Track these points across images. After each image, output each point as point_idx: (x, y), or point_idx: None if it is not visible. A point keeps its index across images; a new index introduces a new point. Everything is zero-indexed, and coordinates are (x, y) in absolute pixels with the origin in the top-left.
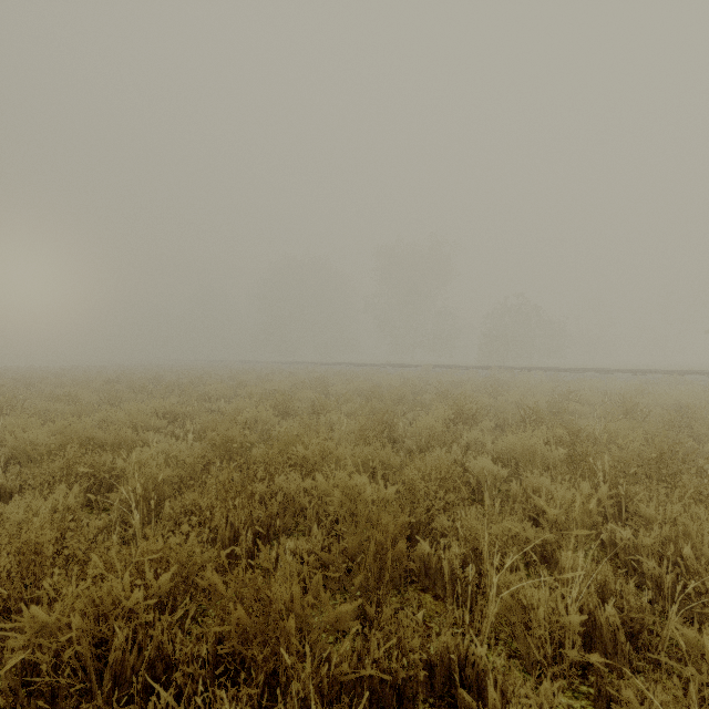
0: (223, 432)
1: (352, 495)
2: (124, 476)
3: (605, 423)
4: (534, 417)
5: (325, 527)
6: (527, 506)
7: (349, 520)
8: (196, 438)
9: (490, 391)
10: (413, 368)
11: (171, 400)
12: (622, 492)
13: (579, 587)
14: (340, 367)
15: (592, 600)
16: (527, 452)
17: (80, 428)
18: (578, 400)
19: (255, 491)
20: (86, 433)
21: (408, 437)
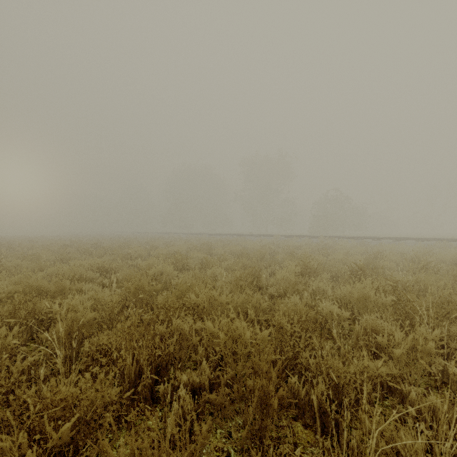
0: (136, 283)
1: (234, 336)
2: (53, 320)
3: (414, 276)
4: (361, 271)
5: (212, 362)
6: (369, 343)
7: (231, 356)
8: (118, 286)
9: (322, 252)
10: (268, 237)
11: (104, 258)
12: (444, 332)
13: (430, 421)
14: (219, 236)
15: (455, 443)
16: (362, 298)
17: (31, 279)
18: (384, 258)
19: (157, 331)
20: (36, 283)
21: (269, 285)
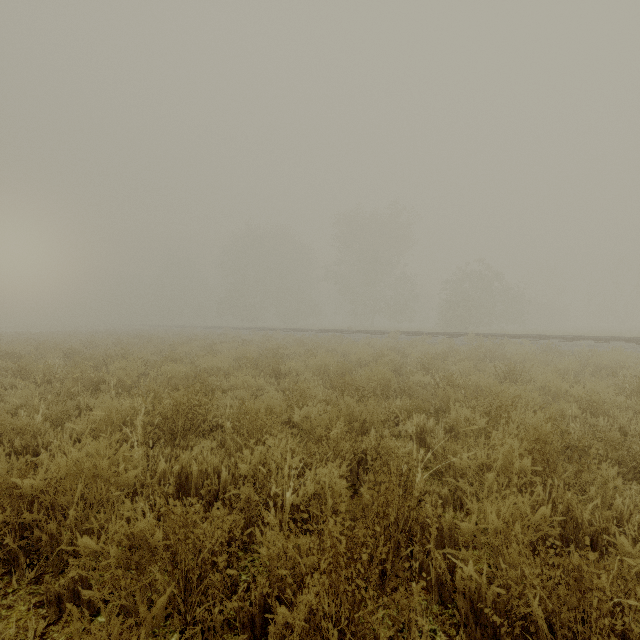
0: None
1: None
2: None
3: None
4: None
5: None
6: None
7: None
8: None
9: (501, 371)
10: (378, 334)
11: (24, 393)
12: None
13: None
14: (301, 333)
15: None
16: None
17: None
18: None
19: None
20: None
21: (443, 522)
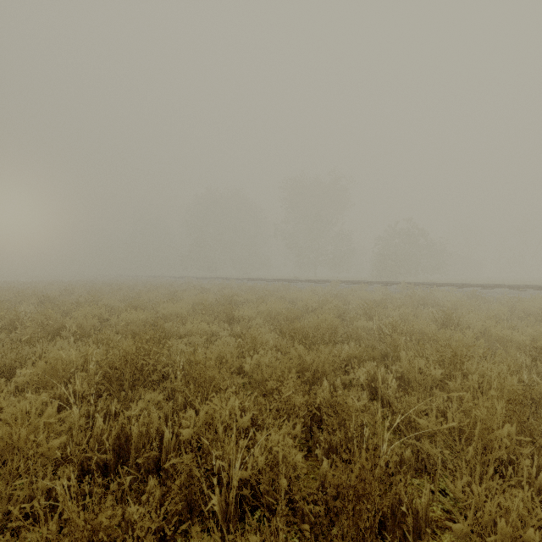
0: None
1: None
2: None
3: None
4: None
5: None
6: None
7: None
8: None
9: (439, 317)
10: (321, 283)
11: None
12: None
13: None
14: (254, 282)
15: None
16: None
17: None
18: None
19: None
20: None
21: (418, 506)
